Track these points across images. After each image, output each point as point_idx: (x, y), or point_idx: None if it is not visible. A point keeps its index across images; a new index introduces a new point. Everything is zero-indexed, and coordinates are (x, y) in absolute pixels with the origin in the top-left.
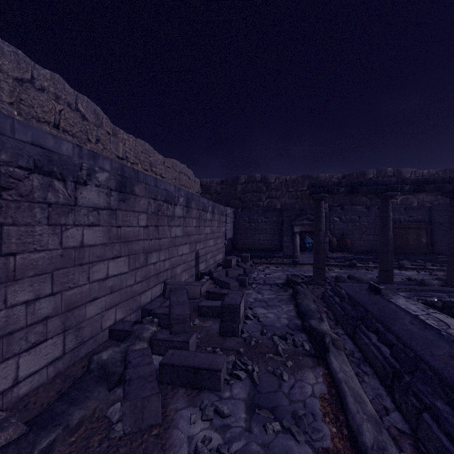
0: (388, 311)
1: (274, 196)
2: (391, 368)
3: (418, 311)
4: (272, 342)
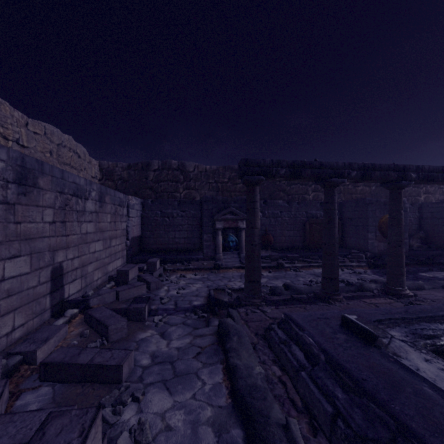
0: None
1: (193, 187)
2: None
3: None
4: None
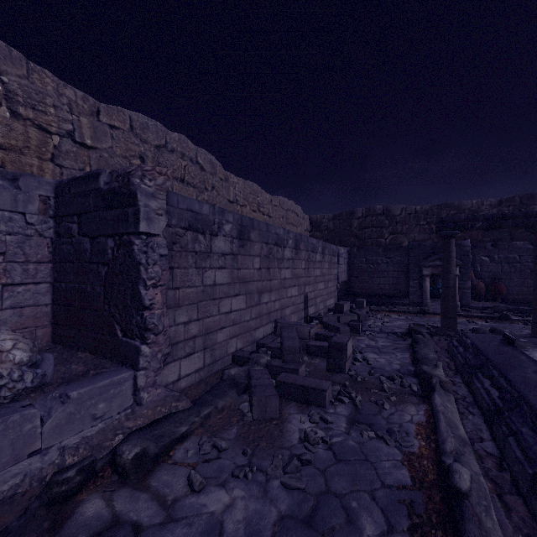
0: (513, 360)
1: (400, 232)
2: (494, 407)
3: None
4: (378, 381)
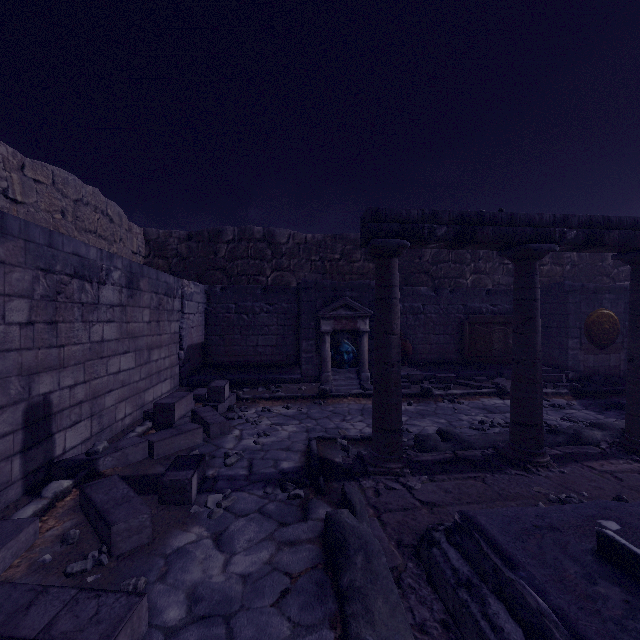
0: None
1: (287, 268)
2: None
3: None
4: None
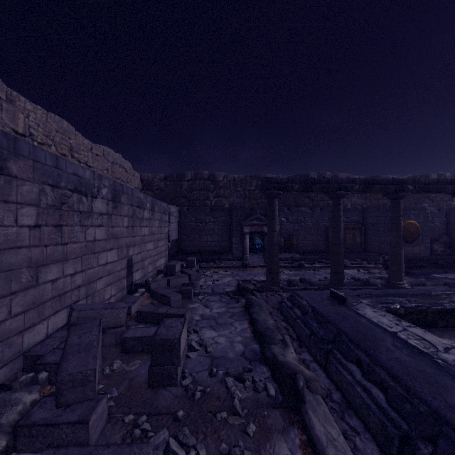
0: (363, 329)
1: (223, 195)
2: (395, 429)
3: (394, 326)
4: (224, 387)
